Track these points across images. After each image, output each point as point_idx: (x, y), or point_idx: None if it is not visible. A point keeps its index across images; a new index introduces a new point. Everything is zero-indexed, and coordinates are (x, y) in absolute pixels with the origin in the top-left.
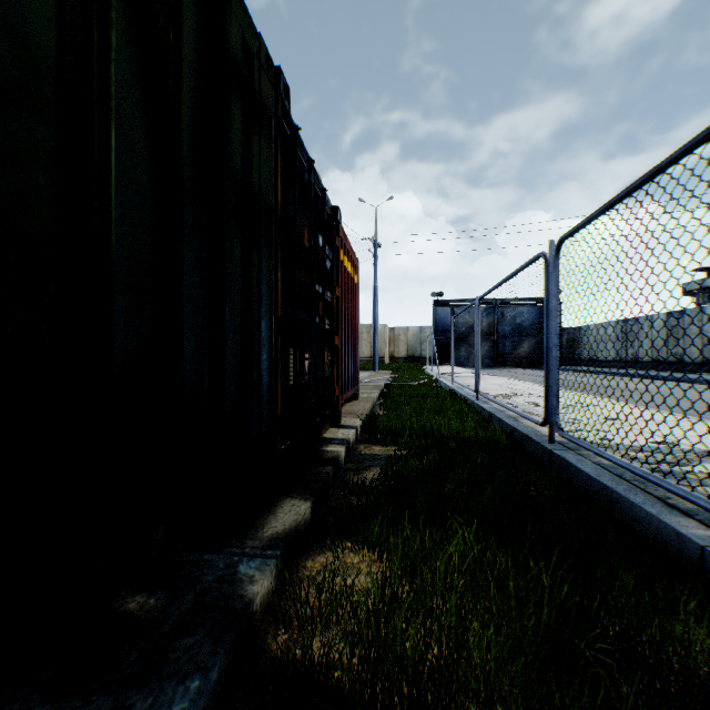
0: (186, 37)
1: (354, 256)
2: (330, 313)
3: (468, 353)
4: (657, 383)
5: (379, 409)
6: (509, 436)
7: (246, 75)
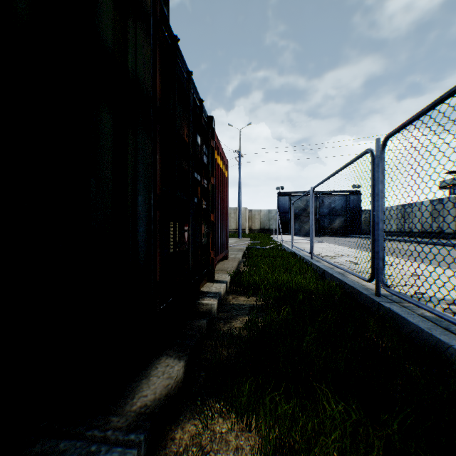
0: None
1: (225, 158)
2: (206, 196)
3: (300, 226)
4: (428, 246)
5: (243, 266)
6: (342, 289)
7: None
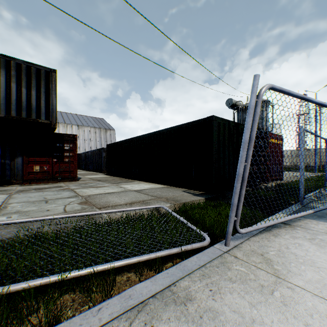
0: (234, 137)
1: (279, 136)
2: (264, 157)
3: None
4: None
5: None
6: None
7: (241, 131)
